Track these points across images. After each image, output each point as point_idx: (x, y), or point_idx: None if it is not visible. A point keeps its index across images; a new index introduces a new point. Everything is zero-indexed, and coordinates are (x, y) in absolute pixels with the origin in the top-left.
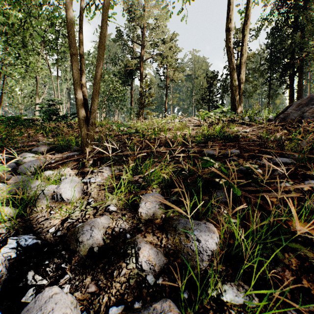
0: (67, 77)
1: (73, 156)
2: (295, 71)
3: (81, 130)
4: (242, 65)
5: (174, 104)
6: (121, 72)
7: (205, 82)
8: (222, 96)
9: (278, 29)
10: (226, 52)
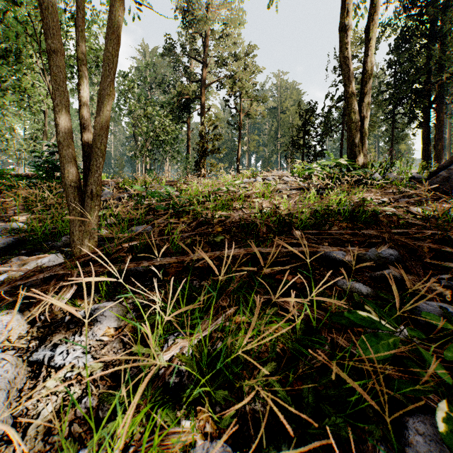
0: (94, 110)
1: (44, 268)
2: (432, 102)
3: (69, 209)
4: (366, 87)
5: (251, 151)
6: (173, 103)
7: (296, 119)
8: (322, 139)
9: (407, 39)
10: (341, 66)
